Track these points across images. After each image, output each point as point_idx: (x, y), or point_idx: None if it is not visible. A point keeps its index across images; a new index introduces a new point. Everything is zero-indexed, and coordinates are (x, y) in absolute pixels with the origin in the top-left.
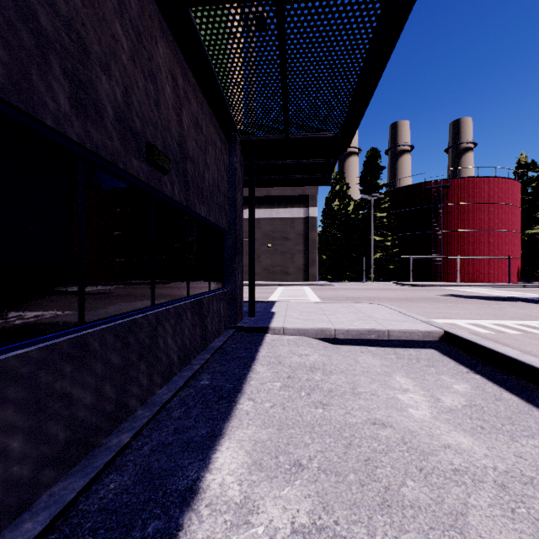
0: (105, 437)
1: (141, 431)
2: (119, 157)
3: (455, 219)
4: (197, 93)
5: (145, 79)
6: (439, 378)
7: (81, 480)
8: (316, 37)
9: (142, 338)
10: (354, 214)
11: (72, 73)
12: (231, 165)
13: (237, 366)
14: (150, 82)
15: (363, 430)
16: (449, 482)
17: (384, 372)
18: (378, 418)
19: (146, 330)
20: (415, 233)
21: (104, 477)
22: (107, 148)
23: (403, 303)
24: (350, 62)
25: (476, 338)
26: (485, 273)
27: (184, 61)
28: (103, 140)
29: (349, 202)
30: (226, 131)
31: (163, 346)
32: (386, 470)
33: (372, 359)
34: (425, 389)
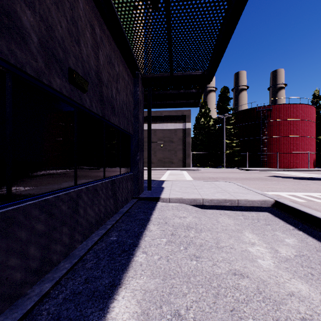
0: (30, 287)
1: (59, 281)
2: (43, 74)
3: (275, 129)
4: (110, 41)
5: (67, 22)
6: (274, 234)
7: None
8: (190, 0)
9: (65, 209)
10: (213, 126)
11: None
12: (135, 92)
13: (137, 226)
14: (72, 25)
15: (227, 280)
16: None
17: (237, 230)
18: (237, 269)
19: (68, 203)
20: (250, 138)
21: None
22: (32, 66)
23: (245, 181)
24: (214, 19)
25: (297, 205)
26: (293, 162)
27: (100, 17)
28: (27, 59)
29: (210, 119)
30: (131, 70)
31: (83, 213)
32: None
33: (228, 219)
34: (266, 242)
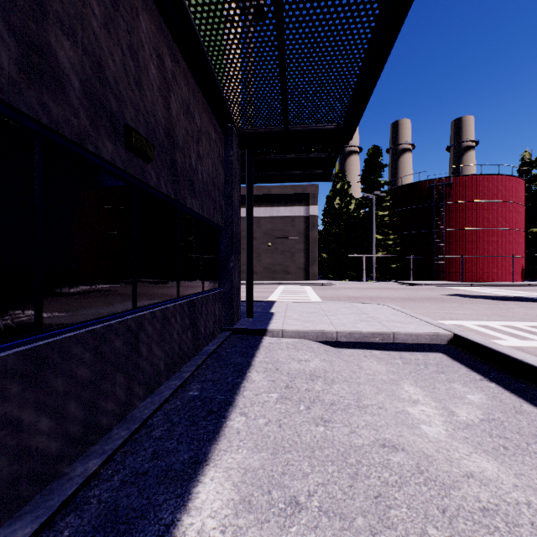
0: (69, 465)
1: (113, 456)
2: (88, 138)
3: (458, 217)
4: (188, 78)
5: (123, 53)
6: (450, 386)
7: (28, 526)
8: (316, 14)
9: (119, 346)
10: (355, 212)
11: (21, 31)
12: (227, 159)
13: (231, 374)
14: (129, 57)
15: (371, 455)
16: (479, 528)
17: (391, 380)
18: (388, 438)
19: (124, 337)
20: (417, 232)
21: (60, 519)
22: (71, 126)
23: (407, 303)
24: (354, 44)
25: (489, 342)
26: (489, 272)
27: (172, 40)
28: (66, 116)
29: (350, 200)
30: (221, 122)
31: (147, 353)
32: (402, 511)
33: (377, 364)
34: (437, 400)
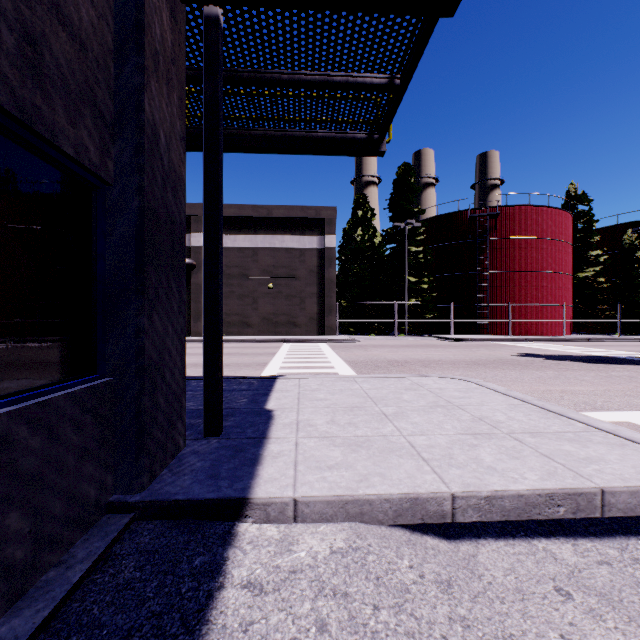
0: None
1: None
2: None
3: (503, 257)
4: None
5: None
6: None
7: None
8: None
9: None
10: (380, 248)
11: None
12: None
13: None
14: None
15: None
16: None
17: None
18: None
19: None
20: (456, 274)
21: None
22: None
23: (482, 372)
24: None
25: None
26: (538, 324)
27: None
28: None
29: (374, 233)
30: None
31: None
32: None
33: None
34: None
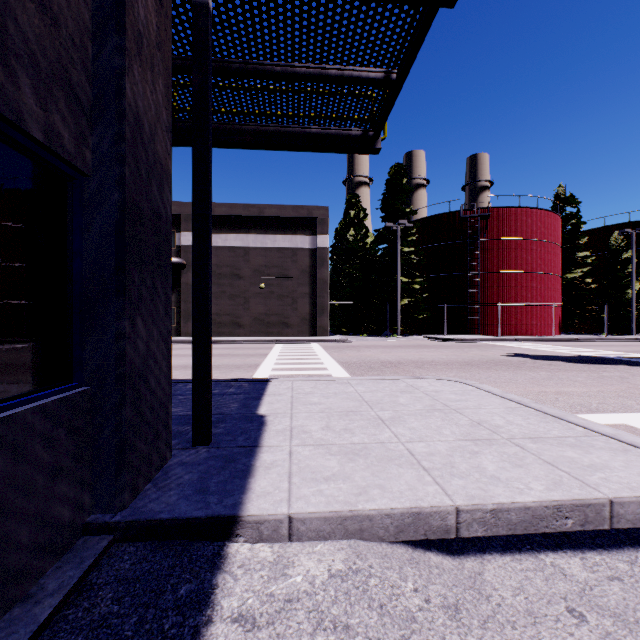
0: None
1: None
2: None
3: (494, 257)
4: None
5: None
6: None
7: None
8: None
9: None
10: (373, 248)
11: None
12: None
13: None
14: None
15: None
16: None
17: None
18: None
19: None
20: (448, 274)
21: None
22: None
23: (475, 373)
24: None
25: None
26: (527, 324)
27: None
28: None
29: (366, 233)
30: None
31: None
32: None
33: None
34: None
